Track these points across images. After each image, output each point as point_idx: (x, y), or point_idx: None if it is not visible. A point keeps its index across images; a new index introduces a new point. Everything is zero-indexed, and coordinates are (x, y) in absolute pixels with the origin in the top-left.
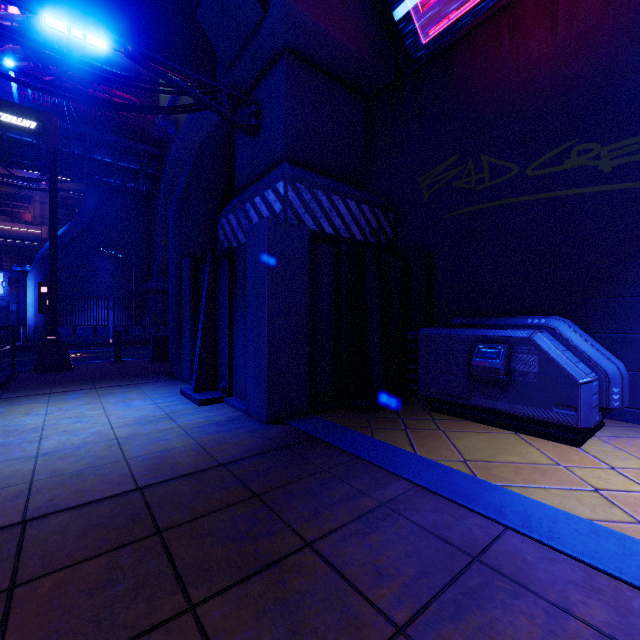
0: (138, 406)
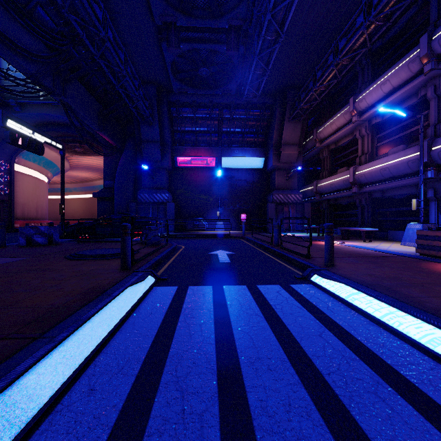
0: None
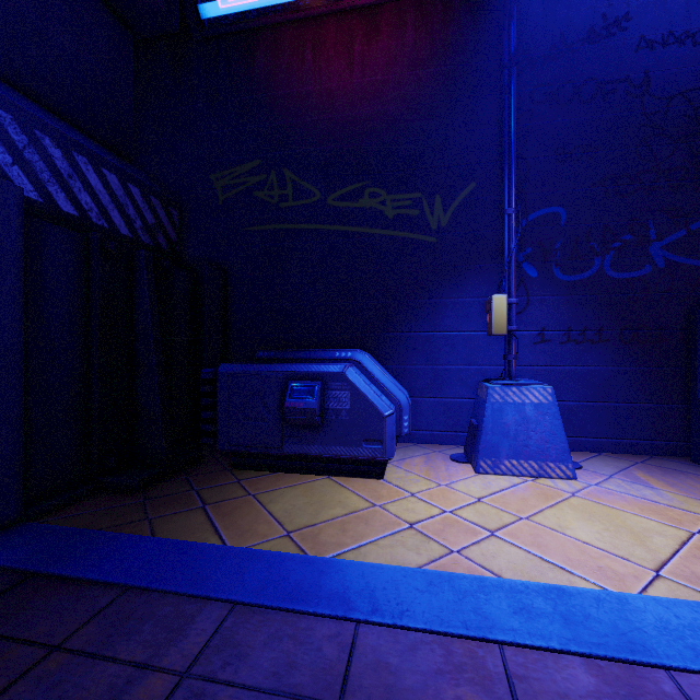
0: None
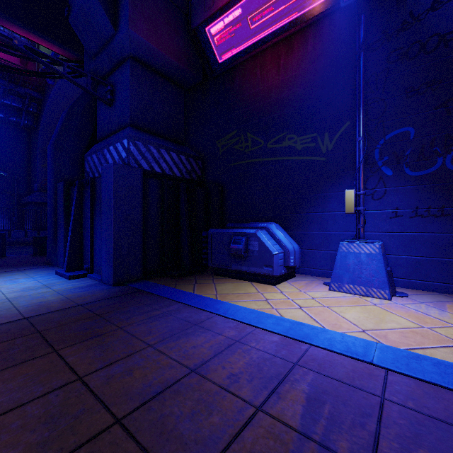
0: (22, 282)
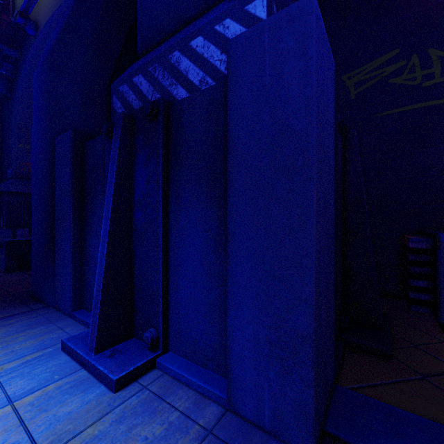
0: None
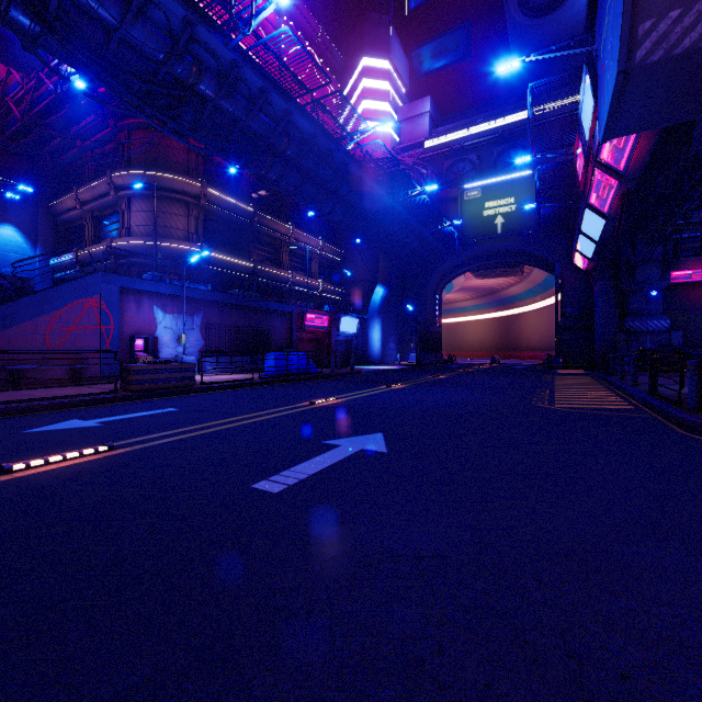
0: None
